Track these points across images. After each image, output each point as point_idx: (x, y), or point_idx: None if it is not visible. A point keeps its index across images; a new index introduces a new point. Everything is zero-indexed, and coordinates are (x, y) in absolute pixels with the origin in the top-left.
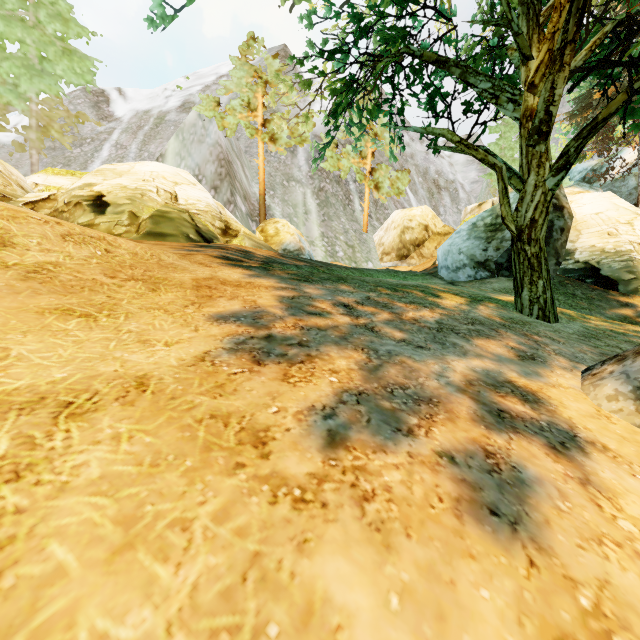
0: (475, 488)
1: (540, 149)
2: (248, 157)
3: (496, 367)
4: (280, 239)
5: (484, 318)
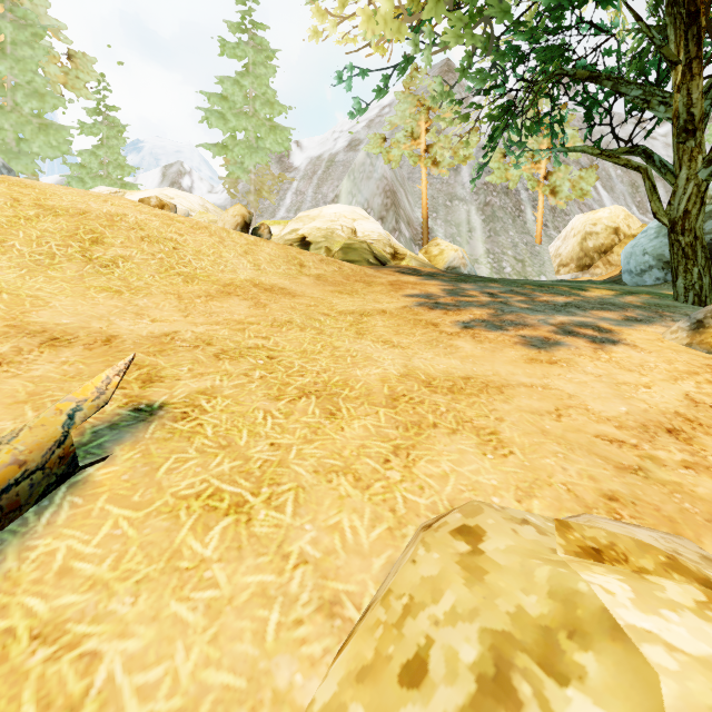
0: (529, 342)
1: (690, 145)
2: (411, 183)
3: (594, 321)
4: (443, 258)
5: (621, 302)
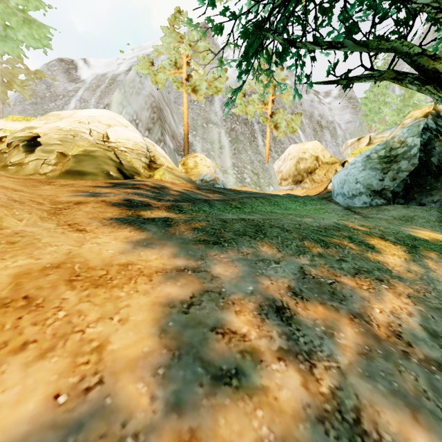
0: None
1: None
2: (176, 106)
3: None
4: (198, 171)
5: None
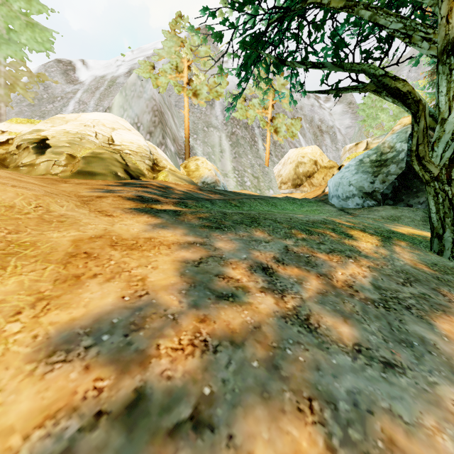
0: None
1: None
2: (177, 109)
3: None
4: (200, 173)
5: (412, 268)
